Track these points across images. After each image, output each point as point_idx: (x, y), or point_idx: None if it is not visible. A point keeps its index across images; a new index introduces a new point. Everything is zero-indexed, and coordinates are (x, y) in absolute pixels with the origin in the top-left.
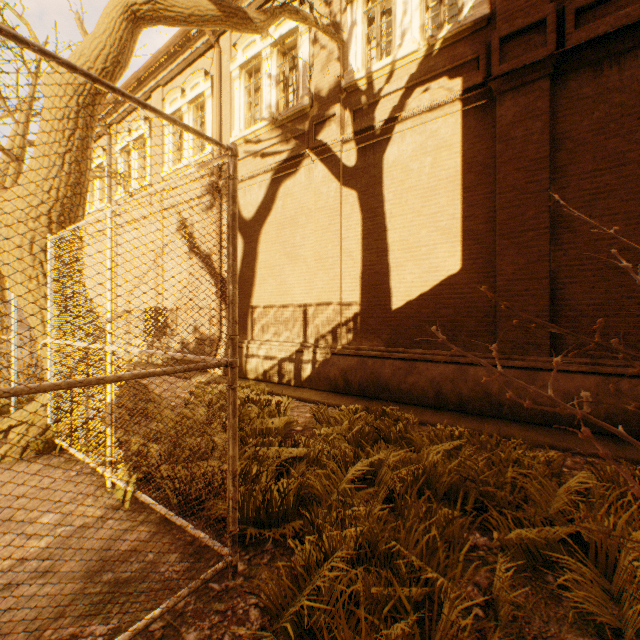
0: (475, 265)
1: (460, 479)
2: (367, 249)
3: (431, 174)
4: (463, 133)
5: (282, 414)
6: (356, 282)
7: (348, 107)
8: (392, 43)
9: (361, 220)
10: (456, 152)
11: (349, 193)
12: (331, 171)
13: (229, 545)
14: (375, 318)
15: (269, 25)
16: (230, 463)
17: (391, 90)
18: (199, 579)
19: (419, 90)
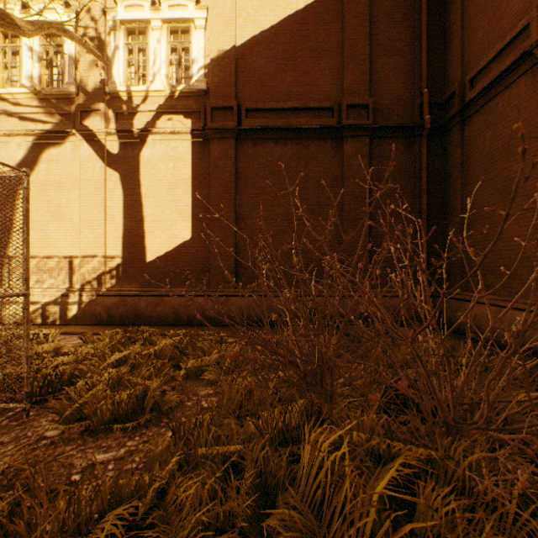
0: (199, 236)
1: (175, 352)
2: (128, 217)
3: (174, 174)
4: (193, 154)
5: (52, 341)
6: (119, 241)
7: (112, 108)
8: (147, 76)
9: (123, 195)
10: (189, 165)
11: (113, 173)
12: (97, 153)
13: (25, 398)
14: (134, 268)
15: (38, 34)
16: (25, 352)
17: (146, 109)
18: (5, 416)
19: (166, 117)
